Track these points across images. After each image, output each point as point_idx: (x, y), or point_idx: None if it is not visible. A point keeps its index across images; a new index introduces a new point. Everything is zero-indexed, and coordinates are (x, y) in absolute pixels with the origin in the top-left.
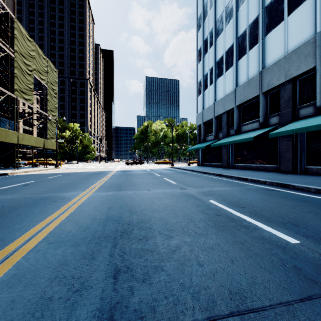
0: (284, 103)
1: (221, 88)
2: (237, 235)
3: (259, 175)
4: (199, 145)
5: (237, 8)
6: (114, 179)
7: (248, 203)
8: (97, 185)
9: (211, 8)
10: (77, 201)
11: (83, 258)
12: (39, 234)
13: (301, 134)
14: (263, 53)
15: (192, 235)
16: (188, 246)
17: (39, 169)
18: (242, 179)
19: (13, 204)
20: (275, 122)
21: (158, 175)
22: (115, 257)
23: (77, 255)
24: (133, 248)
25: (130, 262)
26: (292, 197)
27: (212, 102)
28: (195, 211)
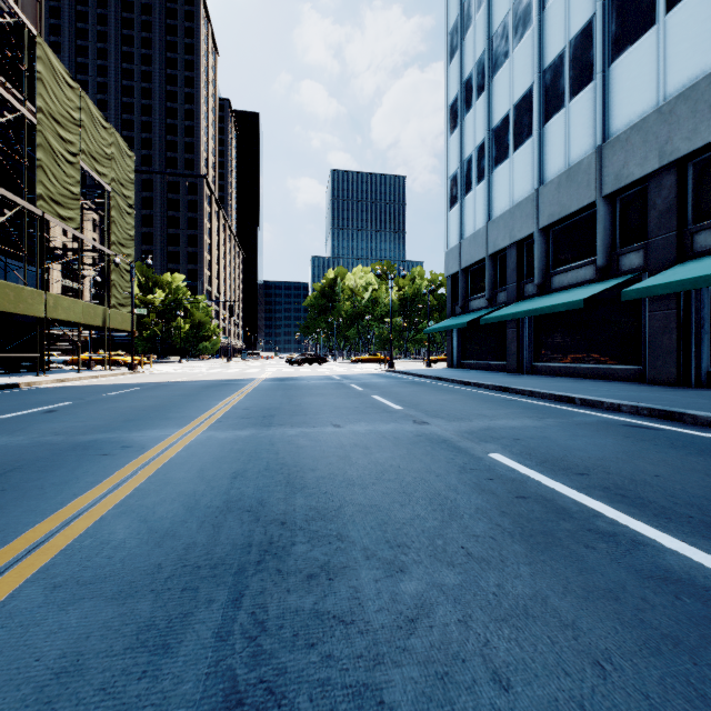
0: (656, 218)
1: (504, 188)
2: (590, 565)
3: (599, 390)
4: (452, 320)
5: (543, 3)
6: (257, 398)
7: (591, 462)
8: (215, 412)
9: (481, 7)
10: (160, 454)
11: (136, 647)
12: (33, 554)
13: (700, 291)
14: (605, 105)
15: (461, 563)
16: (452, 602)
17: (91, 375)
18: (558, 399)
19: (1, 462)
20: (633, 265)
21: (359, 388)
22: (233, 644)
23: (122, 634)
24: (289, 609)
25: (276, 666)
26: (701, 446)
27: (482, 221)
28: (459, 486)
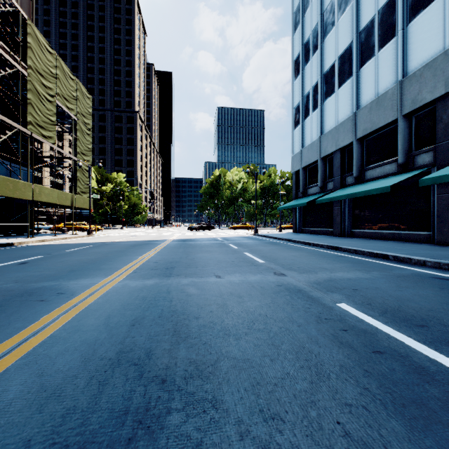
0: (443, 129)
1: (331, 113)
2: None
3: (404, 249)
4: (296, 201)
5: None
6: (165, 253)
7: (424, 313)
8: (133, 265)
9: None
10: (82, 300)
11: None
12: None
13: None
14: (404, 52)
15: None
16: None
17: (62, 237)
18: (376, 255)
19: None
20: (425, 162)
21: (234, 247)
22: None
23: None
24: None
25: None
26: None
27: (317, 135)
28: (320, 338)
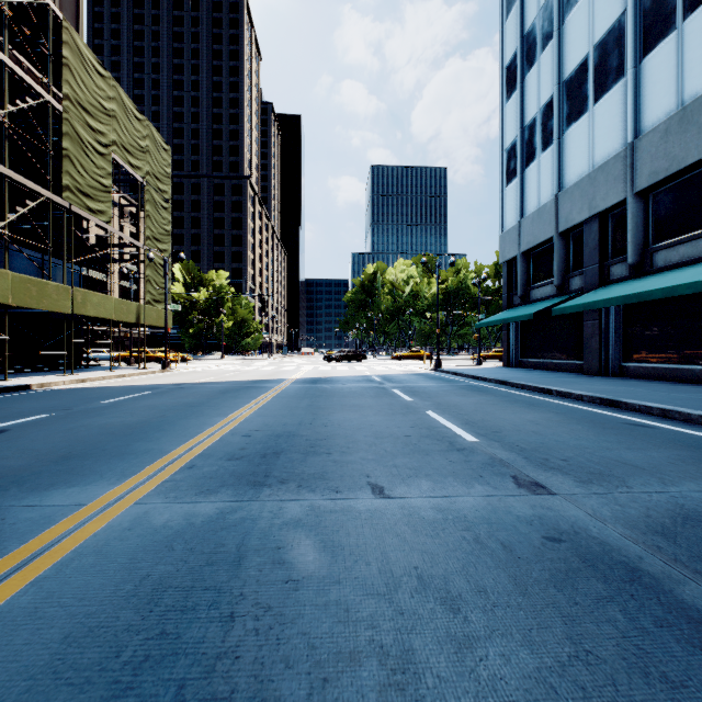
0: None
1: (580, 150)
2: None
3: None
4: (511, 311)
5: None
6: (273, 412)
7: None
8: (199, 442)
9: None
10: None
11: None
12: None
13: None
14: None
15: None
16: None
17: (117, 374)
18: None
19: None
20: None
21: (405, 397)
22: None
23: None
24: None
25: None
26: None
27: (549, 193)
28: None
